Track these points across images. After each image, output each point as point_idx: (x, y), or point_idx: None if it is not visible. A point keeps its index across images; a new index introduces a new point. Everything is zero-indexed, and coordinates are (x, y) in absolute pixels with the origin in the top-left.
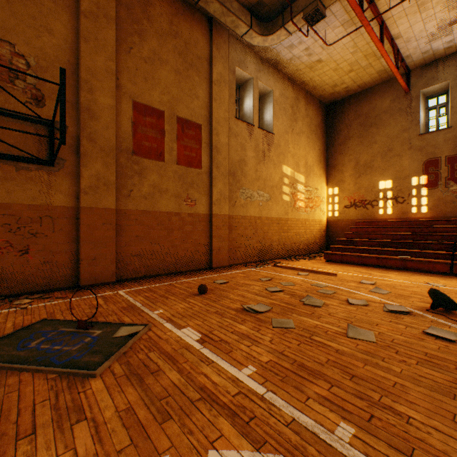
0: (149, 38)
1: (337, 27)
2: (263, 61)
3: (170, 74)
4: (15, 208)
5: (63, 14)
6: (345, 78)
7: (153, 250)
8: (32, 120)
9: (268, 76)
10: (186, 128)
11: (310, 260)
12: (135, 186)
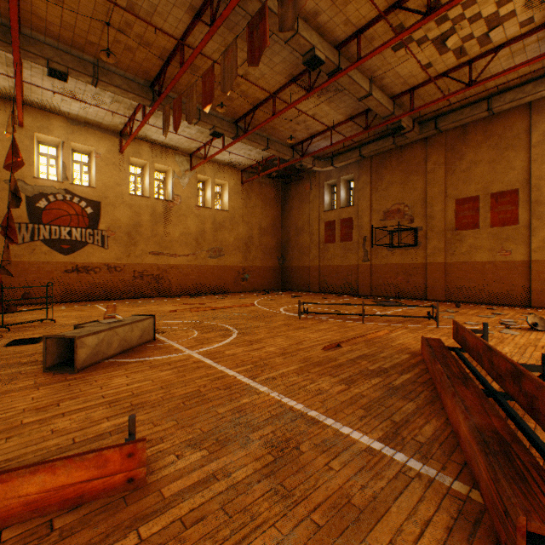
0: (466, 156)
1: None
2: None
3: (483, 168)
4: (404, 265)
5: (420, 178)
6: None
7: (469, 286)
8: (409, 230)
9: None
10: (499, 199)
11: None
12: (456, 248)
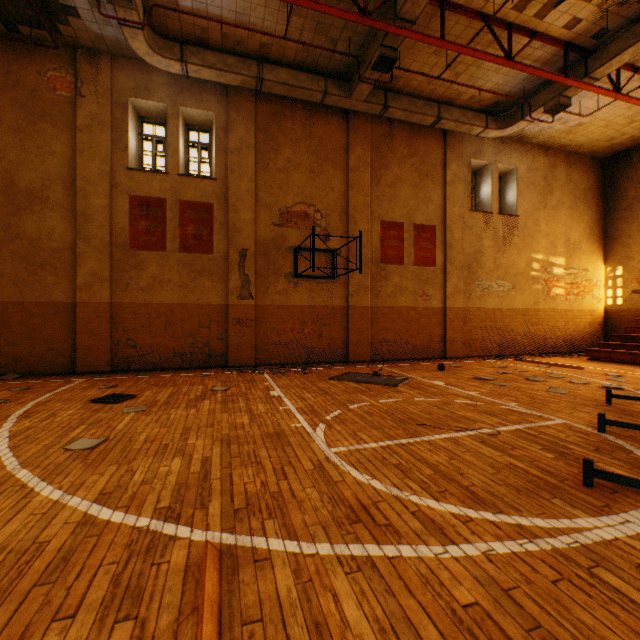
0: (392, 167)
1: (595, 95)
2: (504, 140)
3: (408, 190)
4: (315, 308)
5: (339, 174)
6: (626, 130)
7: (395, 338)
8: (324, 251)
9: (509, 154)
10: (421, 233)
11: (566, 358)
12: (382, 288)
